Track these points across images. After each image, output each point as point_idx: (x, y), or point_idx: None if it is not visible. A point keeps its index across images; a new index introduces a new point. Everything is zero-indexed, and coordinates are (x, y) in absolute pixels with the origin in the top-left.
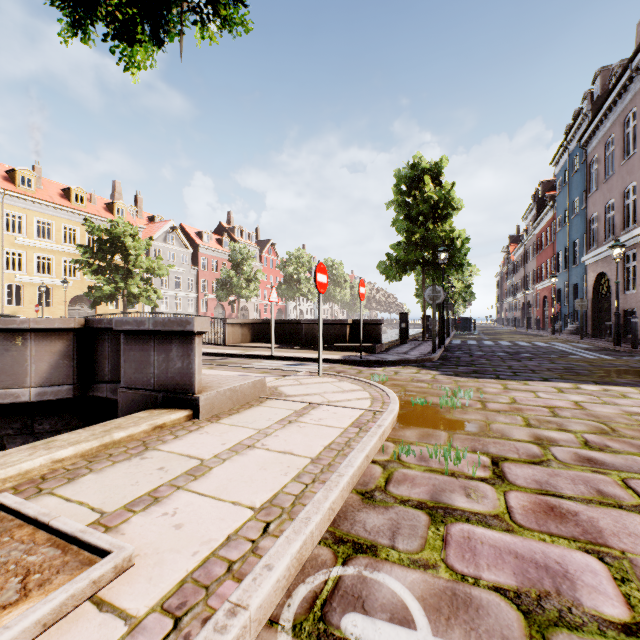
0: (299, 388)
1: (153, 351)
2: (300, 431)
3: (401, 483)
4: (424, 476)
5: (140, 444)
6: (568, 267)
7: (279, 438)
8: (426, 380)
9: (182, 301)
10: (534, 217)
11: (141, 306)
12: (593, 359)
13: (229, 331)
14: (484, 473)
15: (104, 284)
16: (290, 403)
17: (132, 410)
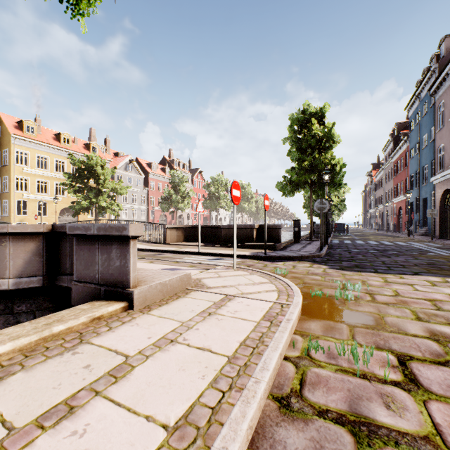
0: (218, 280)
1: (98, 252)
2: (218, 324)
3: (316, 386)
4: (337, 378)
5: (76, 336)
6: (419, 186)
7: (199, 332)
8: (319, 273)
9: (137, 212)
10: (391, 149)
11: (109, 215)
12: (448, 256)
13: (168, 233)
14: (395, 375)
15: (82, 200)
16: (210, 295)
17: (81, 299)
